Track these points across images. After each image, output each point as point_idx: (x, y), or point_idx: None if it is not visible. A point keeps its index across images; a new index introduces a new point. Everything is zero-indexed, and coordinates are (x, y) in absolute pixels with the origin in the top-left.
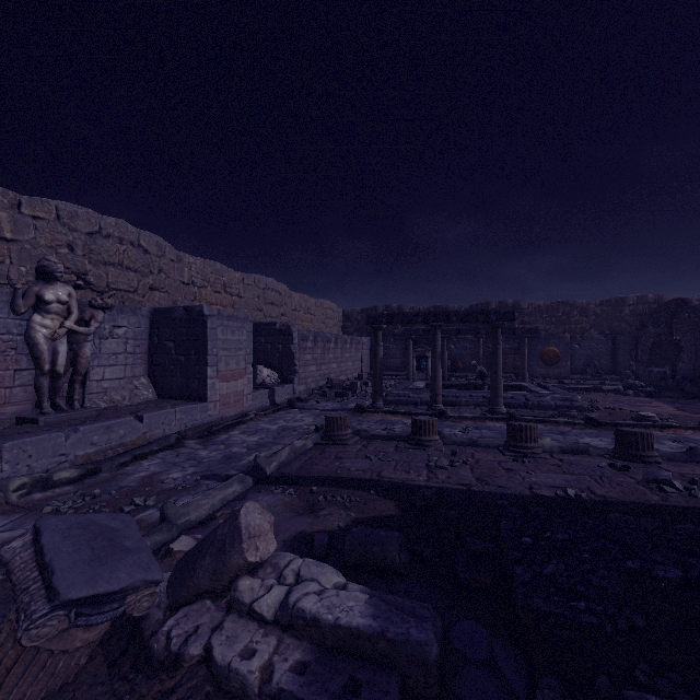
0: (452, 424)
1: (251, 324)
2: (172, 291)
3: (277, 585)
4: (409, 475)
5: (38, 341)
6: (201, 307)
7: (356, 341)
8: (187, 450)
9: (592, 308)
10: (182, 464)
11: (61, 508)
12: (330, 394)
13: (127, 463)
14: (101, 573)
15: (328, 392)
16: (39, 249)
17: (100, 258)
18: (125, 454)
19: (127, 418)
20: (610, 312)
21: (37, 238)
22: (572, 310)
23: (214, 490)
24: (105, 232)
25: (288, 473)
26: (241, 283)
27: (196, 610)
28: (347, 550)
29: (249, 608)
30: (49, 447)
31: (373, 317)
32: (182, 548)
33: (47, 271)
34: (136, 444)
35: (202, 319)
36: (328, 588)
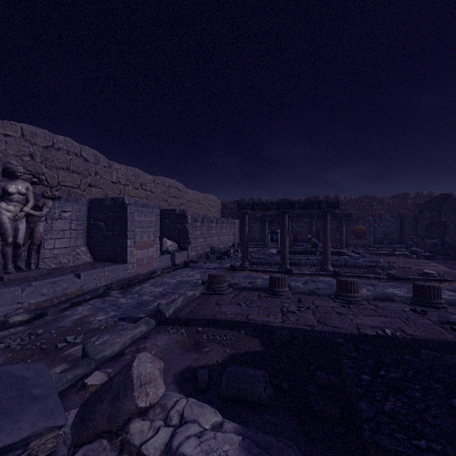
0: (296, 279)
1: (158, 210)
2: (104, 187)
3: (163, 427)
4: (269, 318)
5: (4, 221)
6: (123, 198)
7: (230, 222)
8: (111, 298)
9: (386, 200)
10: (106, 309)
11: (11, 344)
12: (213, 257)
13: (66, 308)
14: (3, 426)
15: (211, 256)
16: (9, 157)
17: (53, 164)
18: (65, 302)
19: (68, 275)
20: (398, 202)
21: (7, 150)
22: (373, 201)
23: (126, 330)
24: (57, 146)
25: (181, 316)
26: (152, 183)
27: (93, 450)
28: (223, 386)
29: (139, 450)
30: (9, 298)
31: (242, 205)
32: (94, 382)
33: (10, 171)
34: (75, 294)
35: (124, 206)
36: (207, 429)
